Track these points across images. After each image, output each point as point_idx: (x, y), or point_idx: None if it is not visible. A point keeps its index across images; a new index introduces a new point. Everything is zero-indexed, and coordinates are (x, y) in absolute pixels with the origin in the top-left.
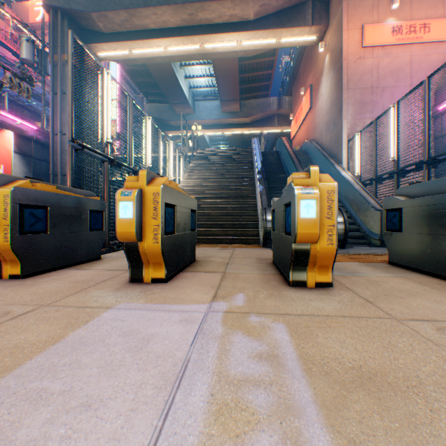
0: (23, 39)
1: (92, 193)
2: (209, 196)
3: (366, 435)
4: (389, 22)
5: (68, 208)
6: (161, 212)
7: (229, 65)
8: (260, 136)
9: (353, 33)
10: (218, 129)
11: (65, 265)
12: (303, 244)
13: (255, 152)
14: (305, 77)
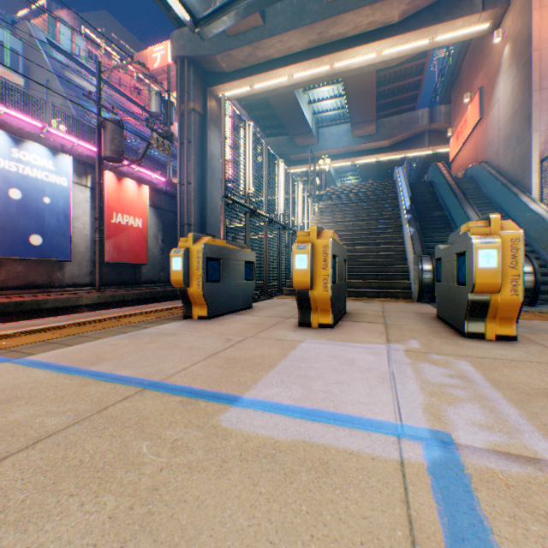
0: (152, 93)
1: (243, 245)
2: (344, 242)
3: (545, 412)
4: None
5: (232, 260)
6: (329, 263)
7: (364, 80)
8: (402, 160)
9: None
10: (347, 159)
11: (230, 311)
12: (481, 295)
13: (400, 186)
14: (471, 78)
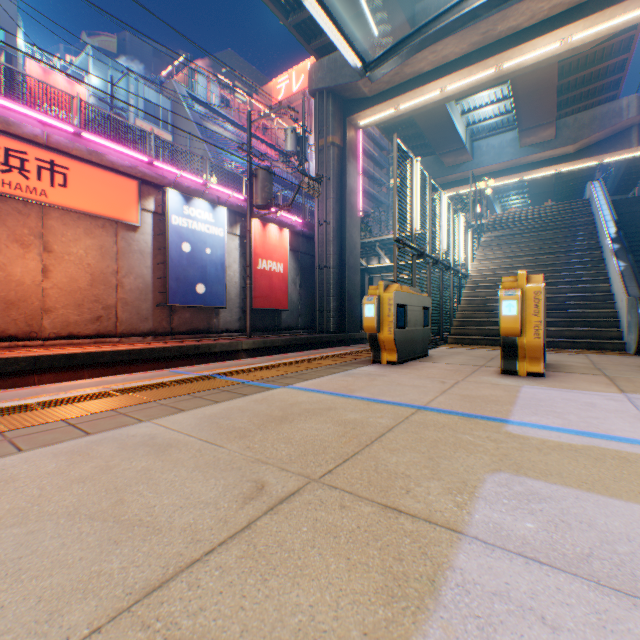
0: (287, 132)
1: (418, 290)
2: None
3: None
4: None
5: (413, 306)
6: (541, 309)
7: (540, 75)
8: (592, 168)
9: None
10: (511, 175)
11: (412, 358)
12: None
13: (598, 207)
14: None
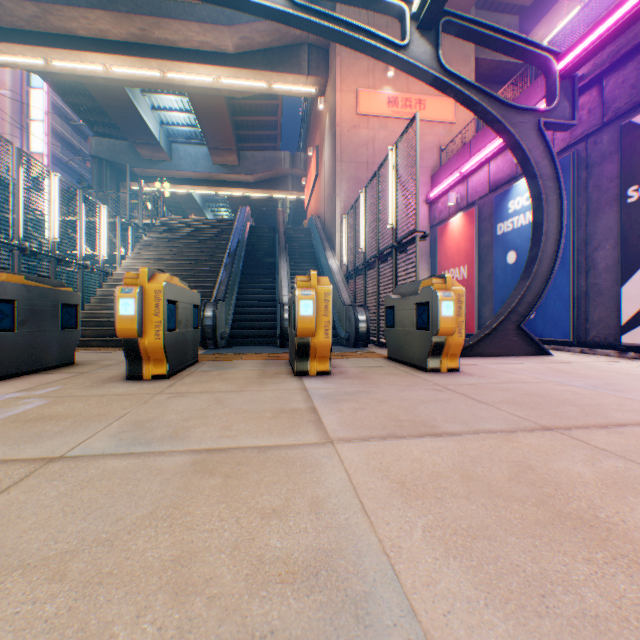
0: None
1: None
2: None
3: None
4: (386, 91)
5: None
6: None
7: (214, 102)
8: (276, 200)
9: (348, 97)
10: (209, 187)
11: None
12: (134, 340)
13: (236, 228)
14: (315, 134)
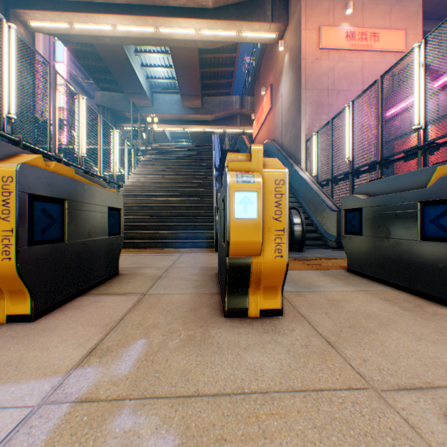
0: None
1: None
2: (161, 193)
3: None
4: (343, 27)
5: None
6: (16, 208)
7: (189, 56)
8: (223, 135)
9: (311, 34)
10: (179, 125)
11: None
12: (242, 258)
13: (214, 149)
14: (266, 77)
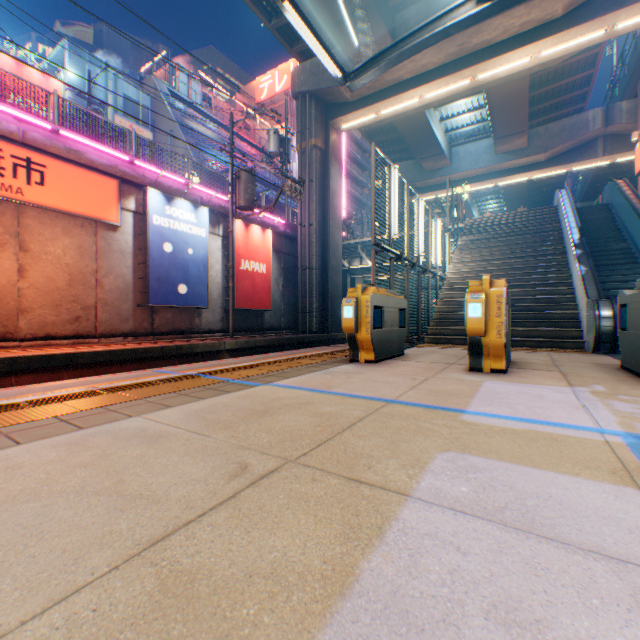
0: (270, 133)
1: (395, 292)
2: None
3: None
4: None
5: (390, 308)
6: (503, 311)
7: (512, 86)
8: (562, 175)
9: None
10: (487, 181)
11: (389, 357)
12: None
13: (564, 214)
14: None
